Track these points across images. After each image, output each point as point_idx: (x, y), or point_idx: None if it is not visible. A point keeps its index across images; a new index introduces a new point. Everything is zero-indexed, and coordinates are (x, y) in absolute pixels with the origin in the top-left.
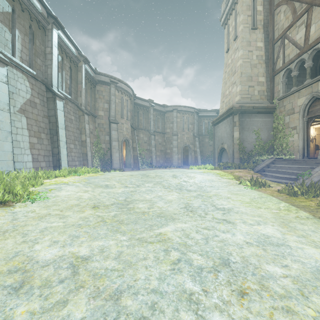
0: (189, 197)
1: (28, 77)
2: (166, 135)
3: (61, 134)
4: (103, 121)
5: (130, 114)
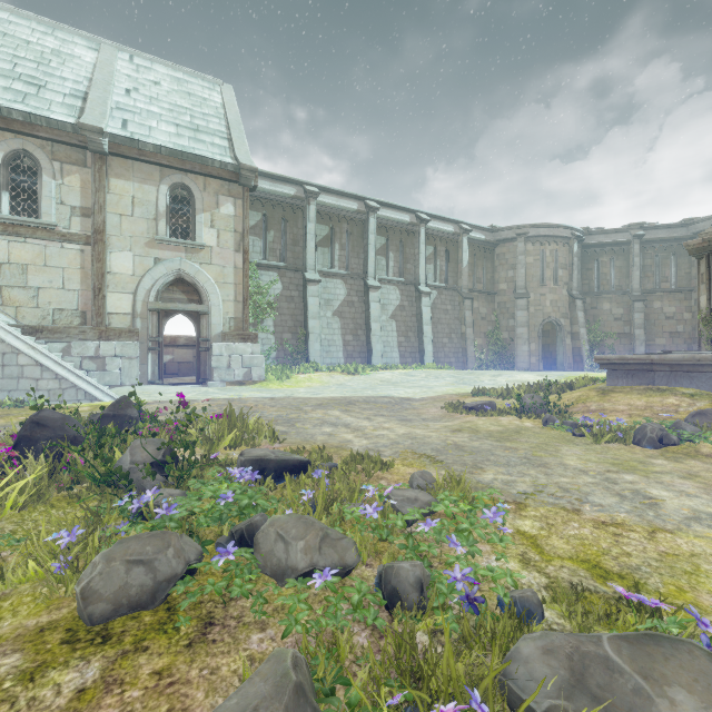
0: (443, 385)
1: (398, 286)
2: (695, 295)
3: (426, 331)
4: (506, 297)
5: (567, 272)
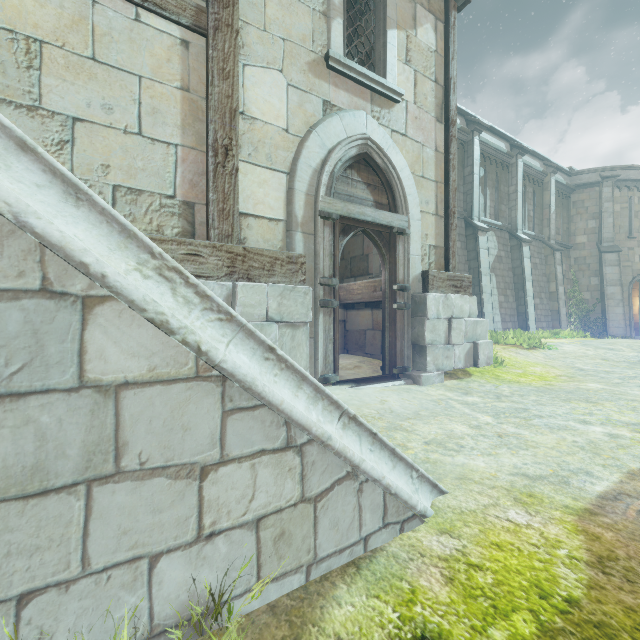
0: None
1: (495, 231)
2: None
3: (528, 288)
4: (585, 252)
5: None
